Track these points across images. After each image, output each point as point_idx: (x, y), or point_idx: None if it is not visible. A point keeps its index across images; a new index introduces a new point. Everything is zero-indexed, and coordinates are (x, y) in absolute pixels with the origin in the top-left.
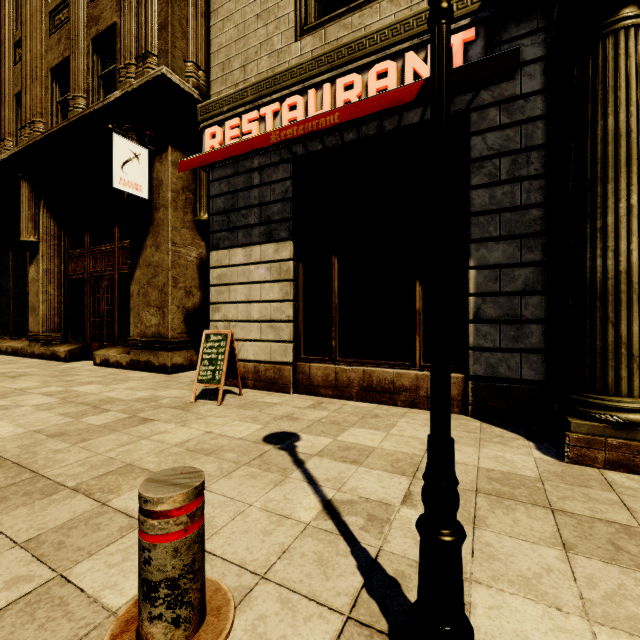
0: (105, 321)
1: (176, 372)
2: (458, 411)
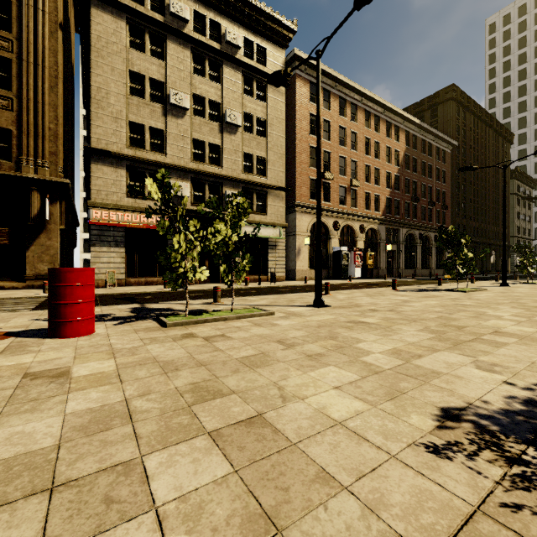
0: None
1: None
2: None
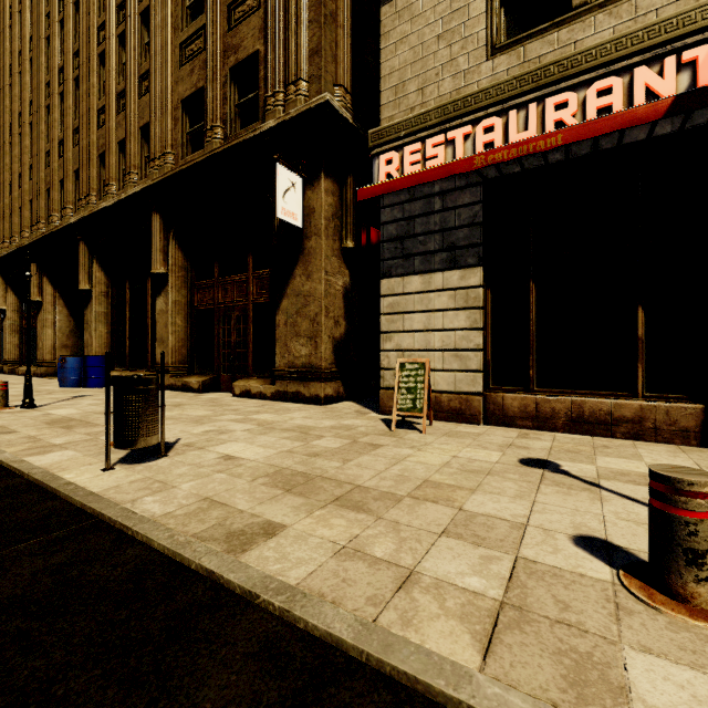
0: (236, 352)
1: (327, 403)
2: (696, 444)
